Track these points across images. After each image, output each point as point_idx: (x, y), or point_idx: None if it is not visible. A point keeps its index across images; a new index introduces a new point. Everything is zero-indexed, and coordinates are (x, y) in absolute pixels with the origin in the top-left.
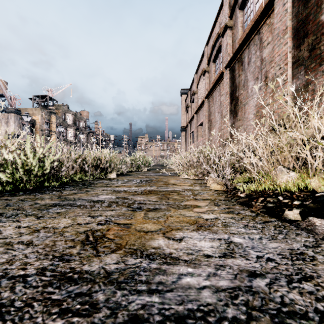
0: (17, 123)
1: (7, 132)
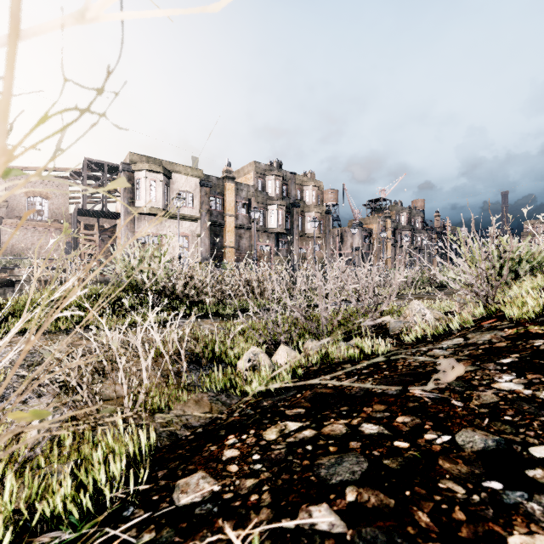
0: (360, 236)
1: (351, 245)
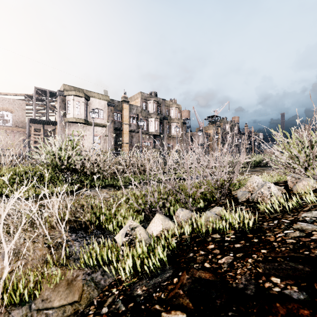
0: (203, 137)
1: (198, 142)
